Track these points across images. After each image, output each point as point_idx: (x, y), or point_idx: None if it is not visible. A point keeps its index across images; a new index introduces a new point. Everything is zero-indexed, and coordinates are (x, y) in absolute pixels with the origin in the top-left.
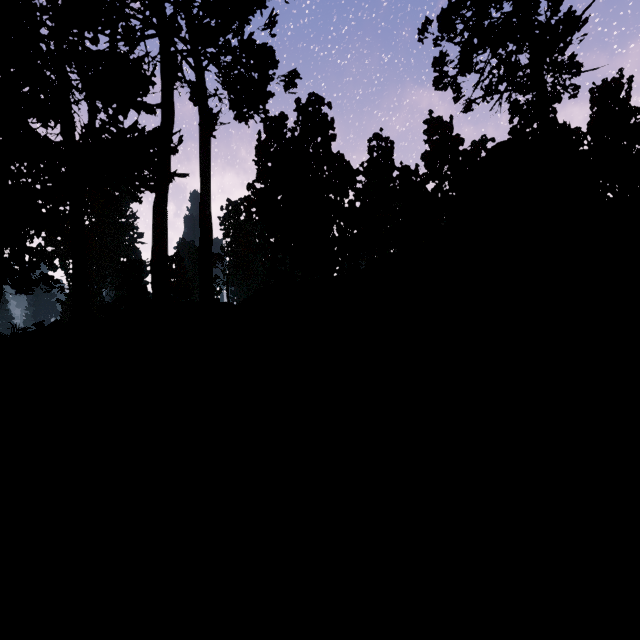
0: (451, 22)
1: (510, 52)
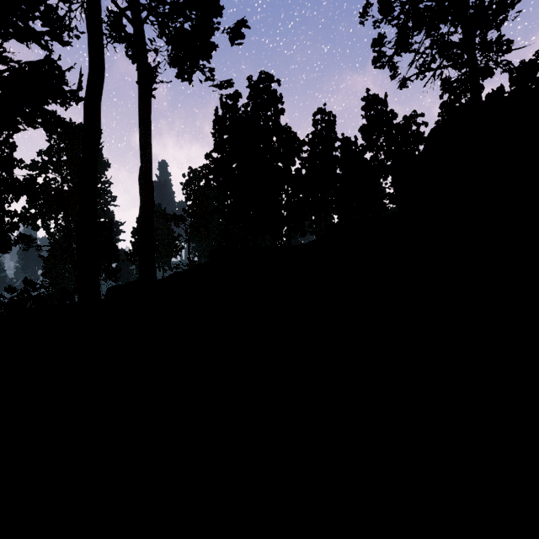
0: (390, 4)
1: (442, 33)
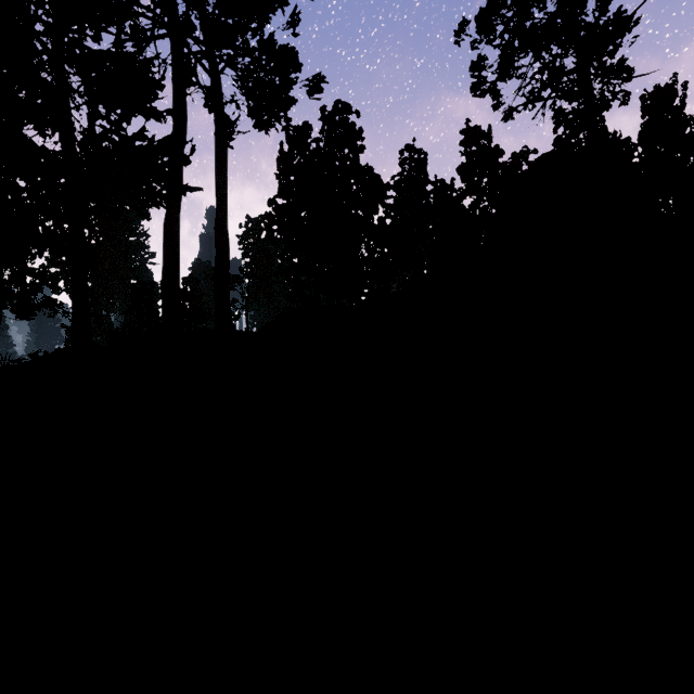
0: (490, 23)
1: (554, 56)
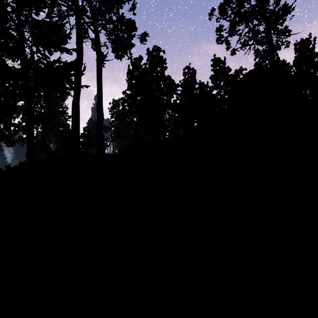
0: (225, 9)
1: (254, 25)
